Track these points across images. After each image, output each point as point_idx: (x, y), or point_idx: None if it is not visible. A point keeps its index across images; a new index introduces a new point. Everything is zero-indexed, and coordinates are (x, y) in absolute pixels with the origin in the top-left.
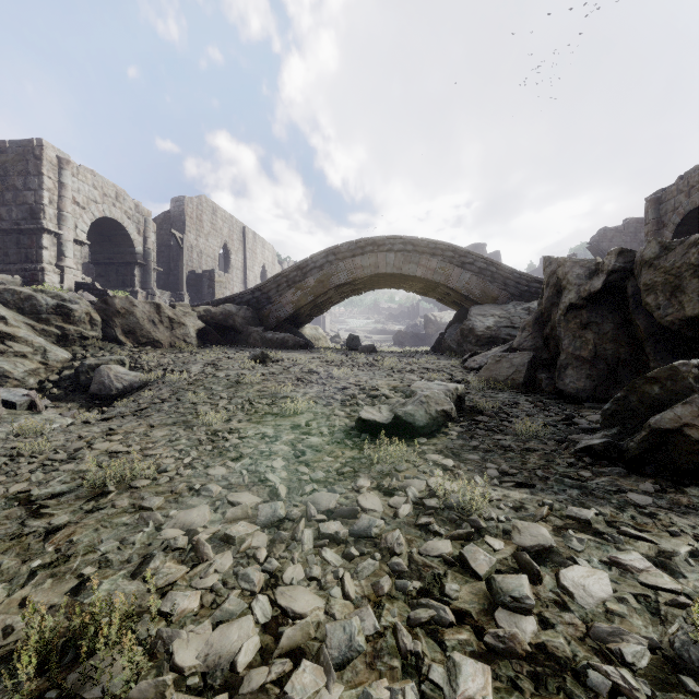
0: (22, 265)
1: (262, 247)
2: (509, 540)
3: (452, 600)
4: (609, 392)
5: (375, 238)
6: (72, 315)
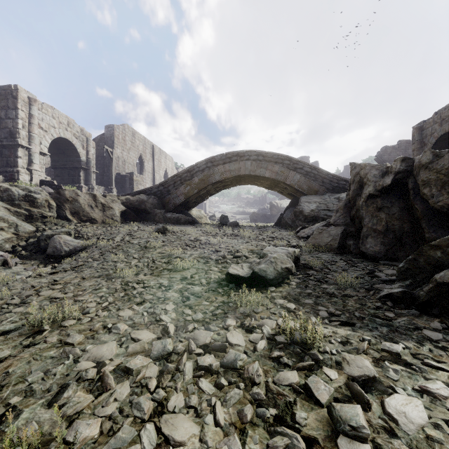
0: (4, 169)
1: (165, 158)
2: (341, 370)
3: (302, 426)
4: (397, 254)
5: (238, 152)
6: (36, 201)
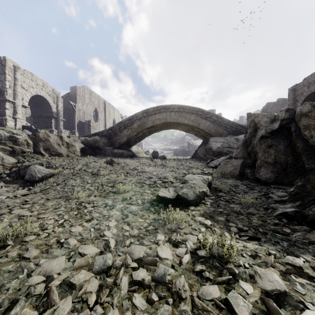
0: None
1: (113, 110)
2: (255, 283)
3: None
4: (283, 179)
5: (165, 105)
6: (17, 141)
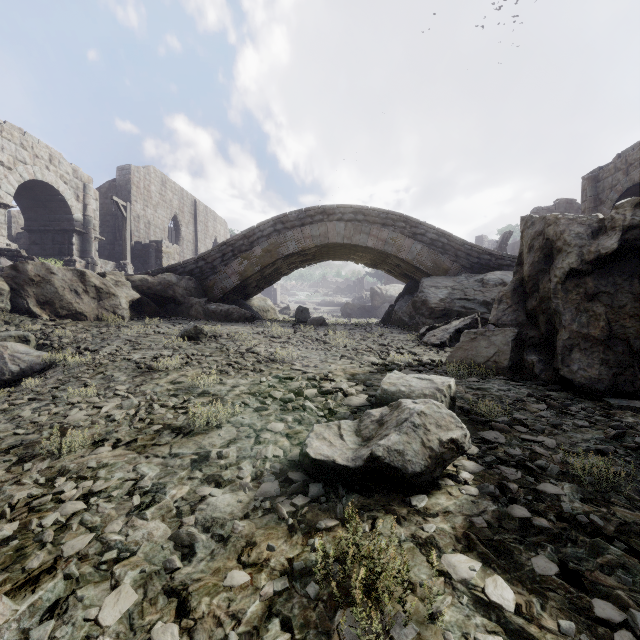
0: None
1: (214, 220)
2: None
3: None
4: (637, 384)
5: (324, 207)
6: None
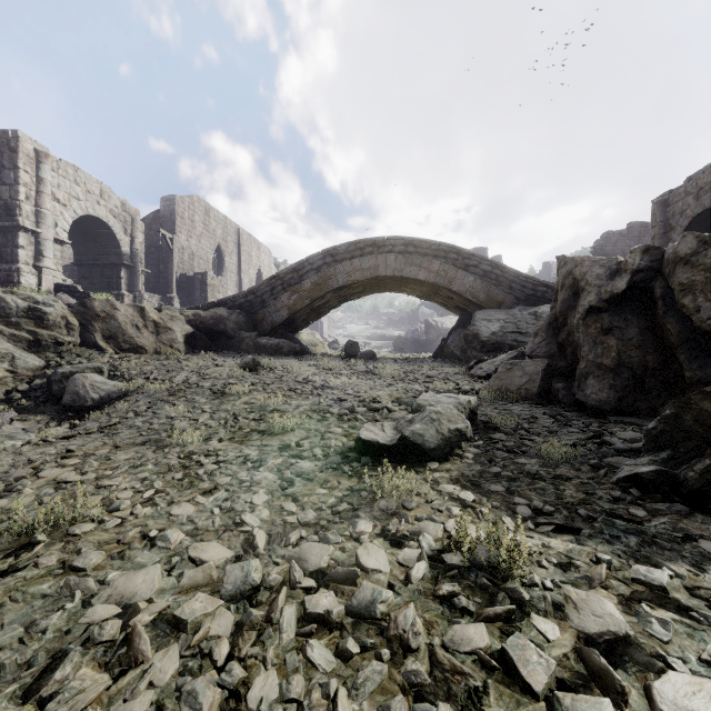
0: None
1: (258, 249)
2: (564, 620)
3: None
4: (636, 404)
5: (374, 239)
6: (46, 318)
